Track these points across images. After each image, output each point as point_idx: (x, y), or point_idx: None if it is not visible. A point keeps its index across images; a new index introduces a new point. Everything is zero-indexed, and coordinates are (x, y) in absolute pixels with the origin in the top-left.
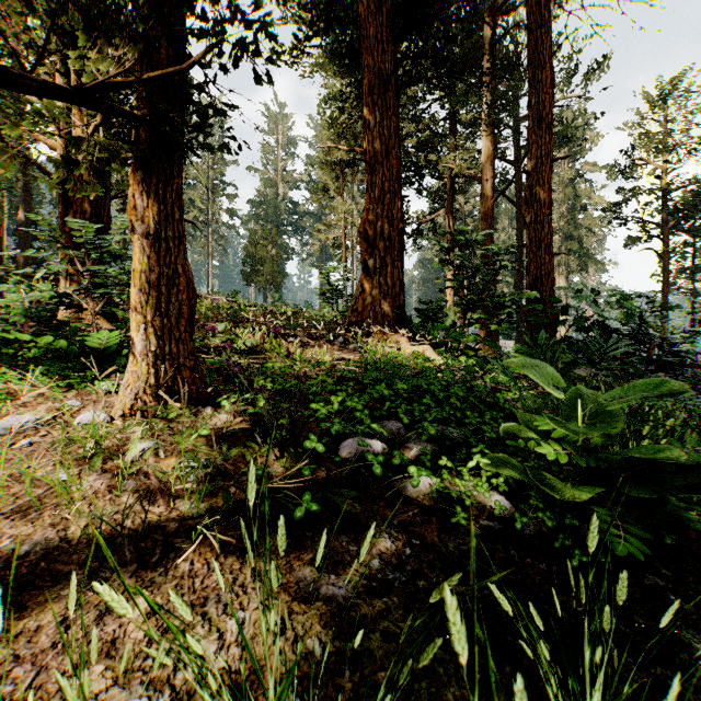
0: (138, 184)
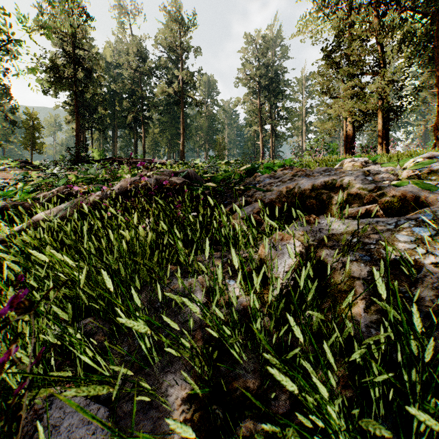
0: (383, 136)
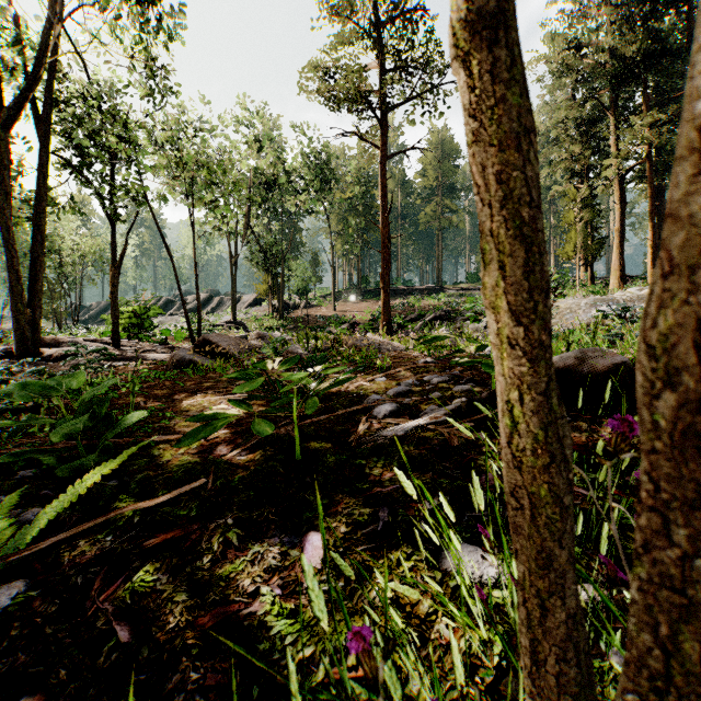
0: (589, 268)
